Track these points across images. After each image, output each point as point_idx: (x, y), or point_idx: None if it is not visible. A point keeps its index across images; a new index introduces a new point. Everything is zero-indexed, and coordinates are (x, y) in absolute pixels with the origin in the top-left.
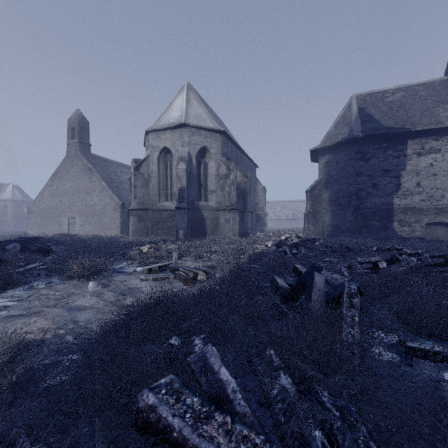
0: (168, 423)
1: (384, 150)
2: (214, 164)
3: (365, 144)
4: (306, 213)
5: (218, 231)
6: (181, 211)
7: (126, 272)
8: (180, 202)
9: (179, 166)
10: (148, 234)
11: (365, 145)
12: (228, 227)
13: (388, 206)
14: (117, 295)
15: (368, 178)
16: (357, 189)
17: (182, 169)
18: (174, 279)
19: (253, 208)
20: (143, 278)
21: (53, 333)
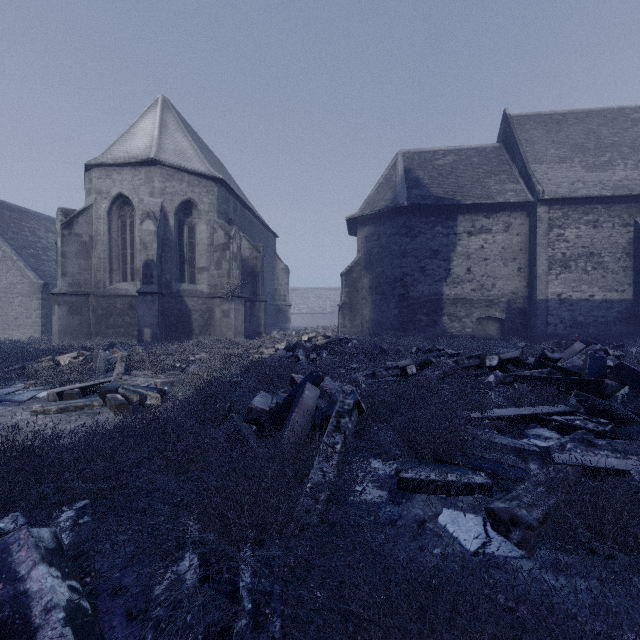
0: None
1: (433, 225)
2: (206, 227)
3: (411, 216)
4: (341, 304)
5: (211, 329)
6: (148, 297)
7: (13, 401)
8: (145, 284)
9: (144, 226)
10: (89, 336)
11: (411, 217)
12: (227, 323)
13: (437, 296)
14: None
15: (415, 260)
16: (402, 273)
17: (149, 231)
18: (103, 407)
19: (271, 296)
20: (36, 410)
21: None
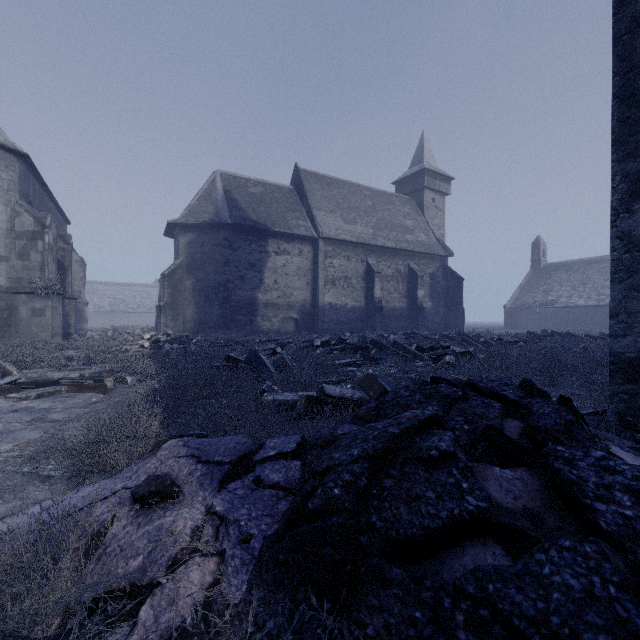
0: (286, 400)
1: (250, 242)
2: (4, 208)
3: (233, 232)
4: (164, 304)
5: (12, 330)
6: None
7: None
8: None
9: None
10: None
11: (233, 233)
12: (41, 322)
13: (253, 300)
14: (27, 413)
15: (236, 270)
16: (225, 280)
17: None
18: (65, 393)
19: None
20: (21, 397)
21: (40, 445)
